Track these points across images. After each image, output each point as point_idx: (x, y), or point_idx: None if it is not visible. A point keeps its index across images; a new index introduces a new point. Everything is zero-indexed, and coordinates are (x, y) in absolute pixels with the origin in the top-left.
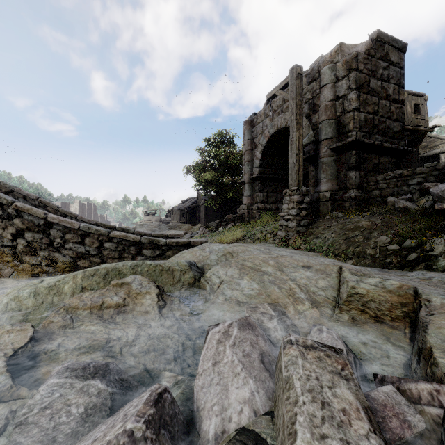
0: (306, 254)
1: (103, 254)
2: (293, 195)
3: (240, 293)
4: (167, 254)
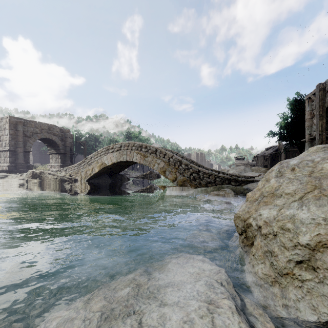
0: None
1: (216, 182)
2: None
3: None
4: (241, 185)
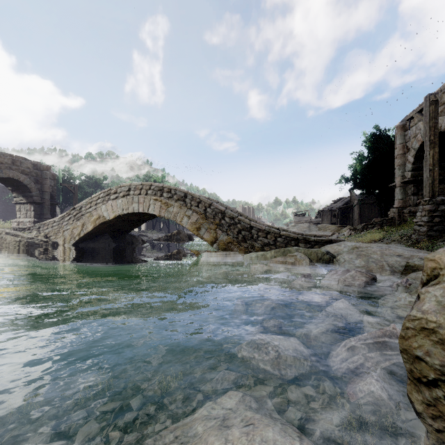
0: (418, 252)
1: (276, 244)
2: (425, 205)
3: (353, 266)
4: (314, 247)
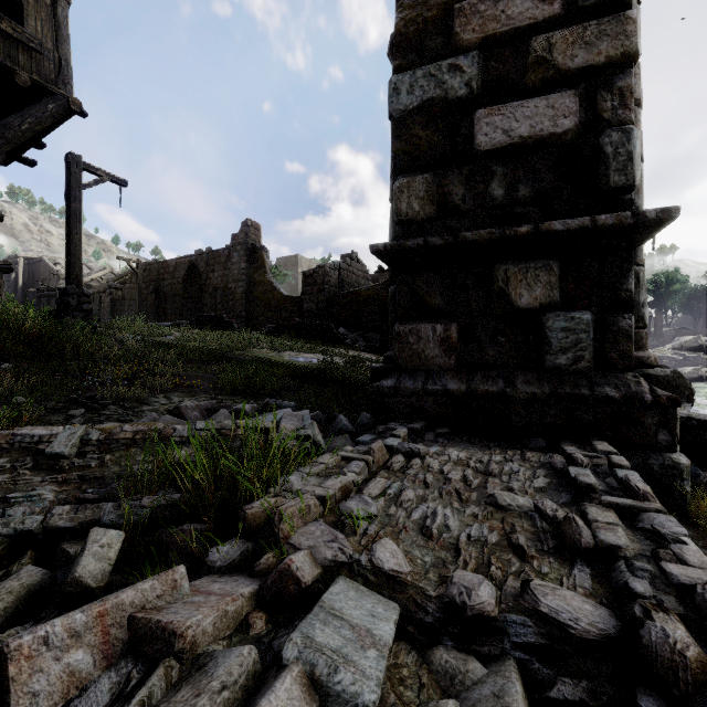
0: None
1: None
2: None
3: None
4: None
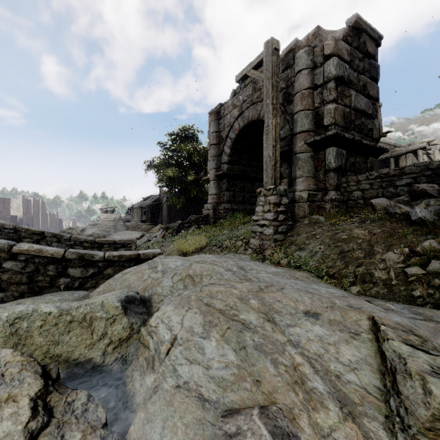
0: (294, 277)
1: (0, 279)
2: (269, 196)
3: (204, 374)
4: (105, 273)
